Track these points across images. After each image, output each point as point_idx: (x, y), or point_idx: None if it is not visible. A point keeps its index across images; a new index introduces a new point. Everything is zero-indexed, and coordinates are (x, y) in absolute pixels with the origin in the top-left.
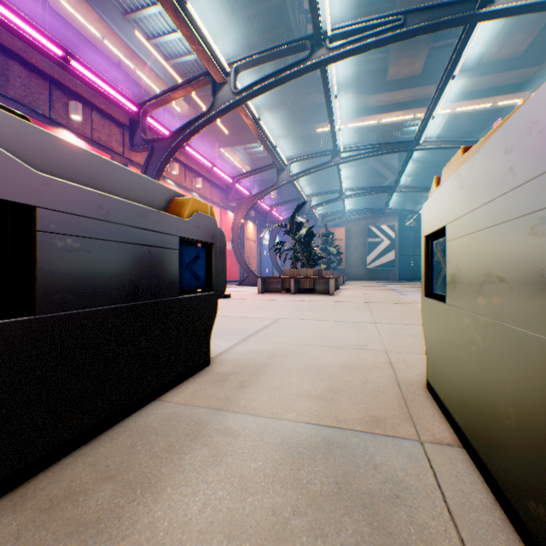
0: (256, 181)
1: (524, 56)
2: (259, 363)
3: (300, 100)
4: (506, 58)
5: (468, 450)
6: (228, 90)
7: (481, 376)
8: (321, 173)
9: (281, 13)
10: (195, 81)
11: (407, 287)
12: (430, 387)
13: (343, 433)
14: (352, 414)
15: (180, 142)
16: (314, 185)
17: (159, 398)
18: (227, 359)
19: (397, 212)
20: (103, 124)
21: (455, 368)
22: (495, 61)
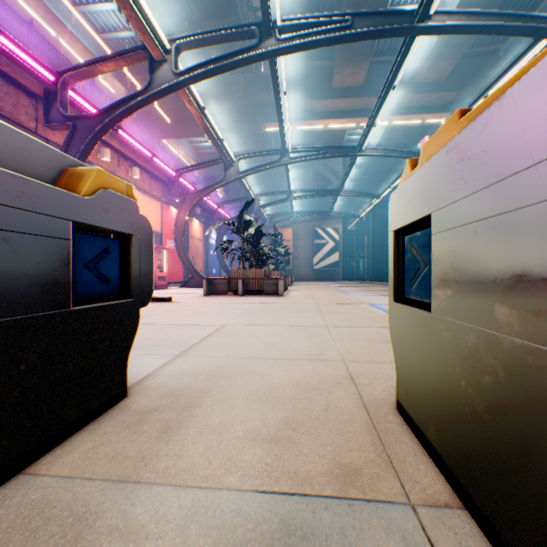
0: (203, 177)
1: (447, 81)
2: (196, 390)
3: (249, 96)
4: (433, 81)
5: (477, 516)
6: (168, 69)
7: (506, 423)
8: (269, 174)
9: (229, 2)
10: (129, 54)
11: (351, 287)
12: (403, 411)
13: (309, 506)
14: (318, 465)
15: (110, 122)
16: (263, 185)
17: (27, 470)
18: (152, 386)
19: (341, 215)
20: (7, 90)
21: (448, 399)
22: (424, 82)
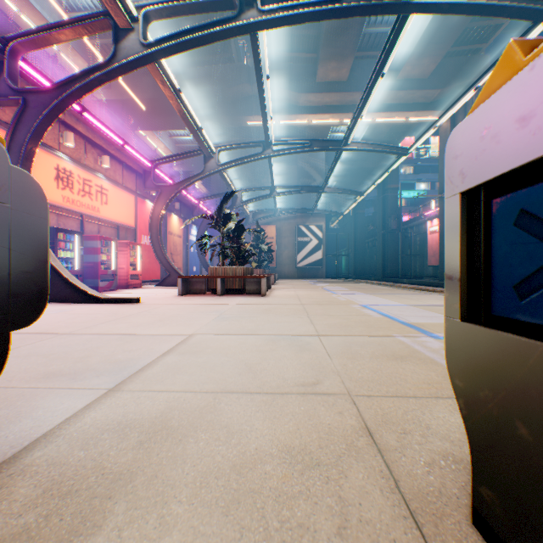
0: (183, 172)
1: (430, 79)
2: (108, 475)
3: (231, 88)
4: (417, 78)
5: None
6: (135, 39)
7: None
8: (252, 169)
9: None
10: (90, 21)
11: (336, 285)
12: None
13: None
14: None
15: (67, 97)
16: (245, 181)
17: None
18: (34, 468)
19: (325, 212)
20: None
21: None
22: (408, 79)
